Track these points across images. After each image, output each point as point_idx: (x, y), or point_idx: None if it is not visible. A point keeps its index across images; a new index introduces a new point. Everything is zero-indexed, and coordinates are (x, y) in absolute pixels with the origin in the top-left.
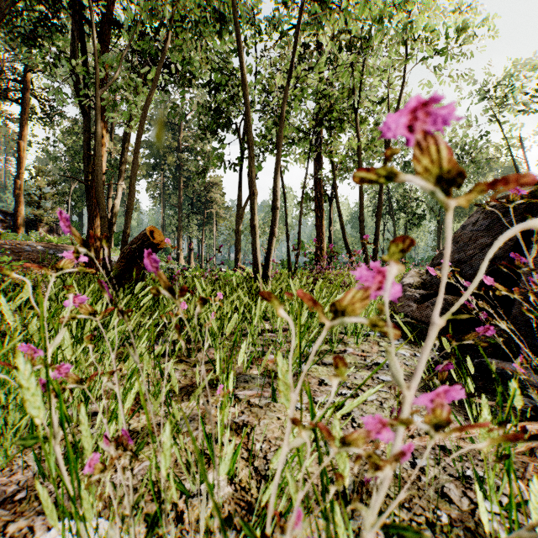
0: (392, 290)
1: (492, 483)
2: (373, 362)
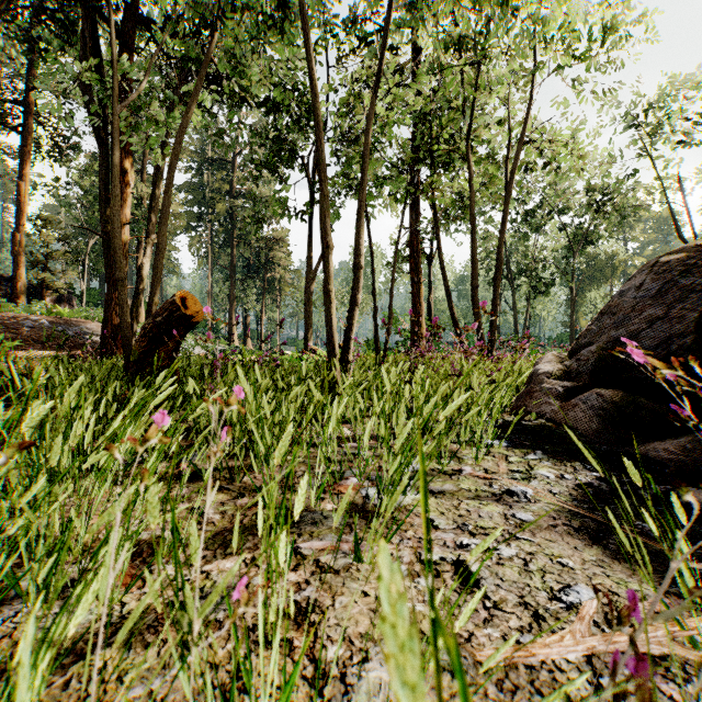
0: None
1: None
2: (504, 489)
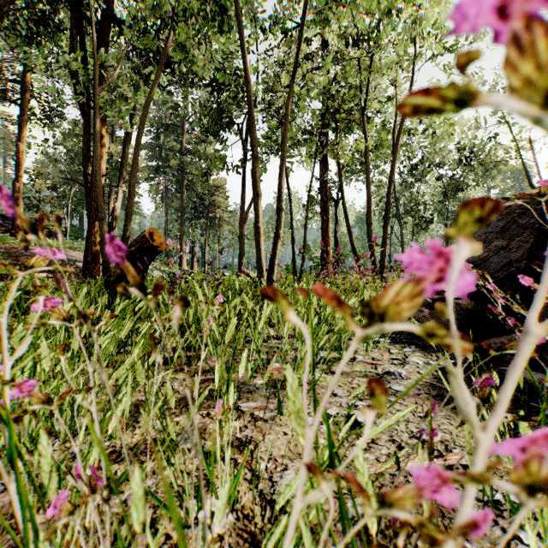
0: (462, 283)
1: (546, 524)
2: (385, 371)
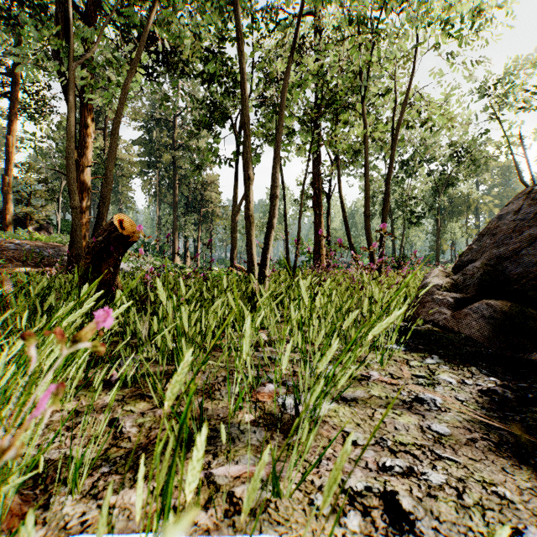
0: None
1: None
2: (413, 397)
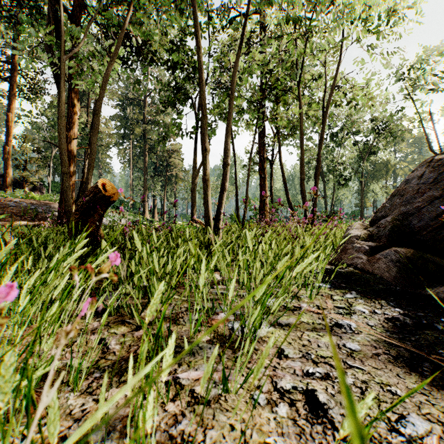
0: None
1: None
2: (333, 323)
